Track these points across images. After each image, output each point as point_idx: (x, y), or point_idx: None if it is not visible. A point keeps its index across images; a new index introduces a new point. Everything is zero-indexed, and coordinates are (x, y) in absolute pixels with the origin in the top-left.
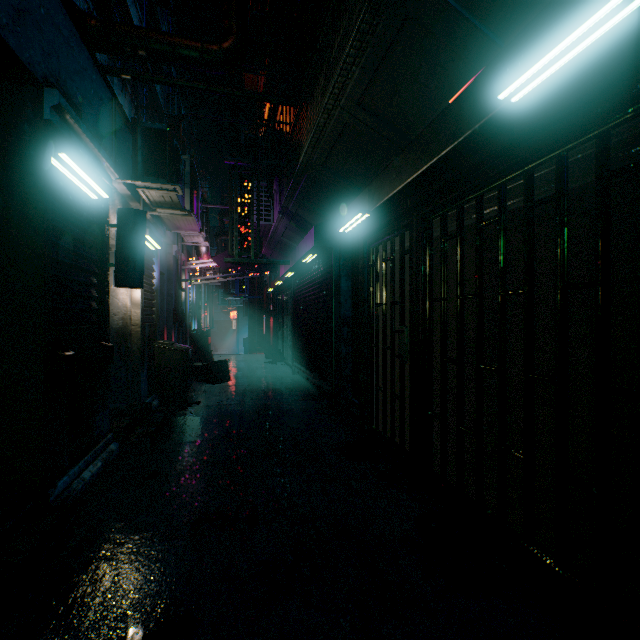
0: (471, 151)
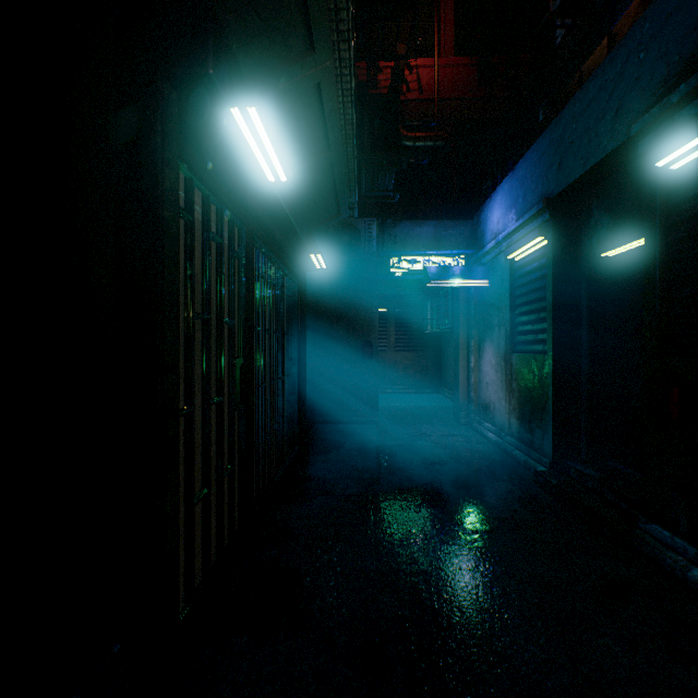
0: (287, 238)
